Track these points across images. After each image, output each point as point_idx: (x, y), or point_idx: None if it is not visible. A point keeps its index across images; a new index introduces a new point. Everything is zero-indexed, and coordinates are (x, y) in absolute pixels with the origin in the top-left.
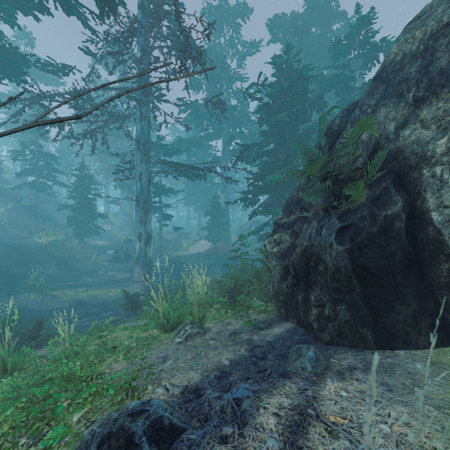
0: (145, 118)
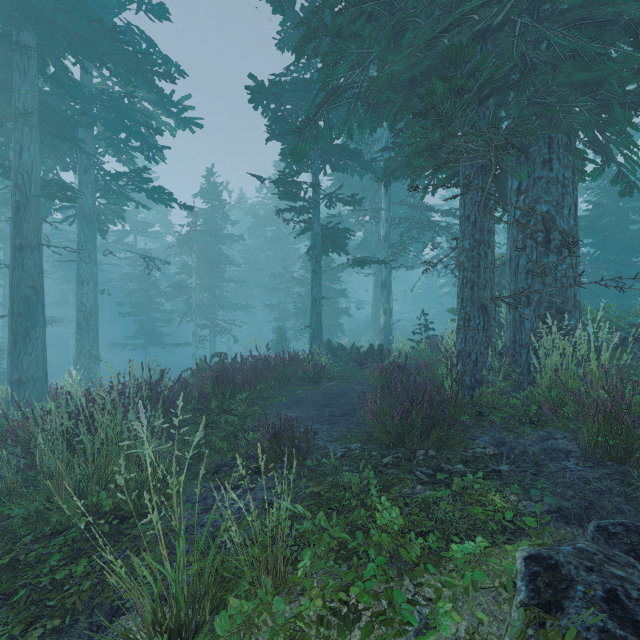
0: None
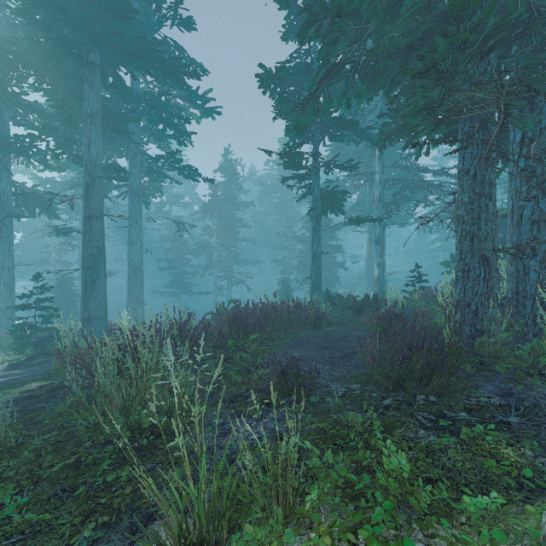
0: None
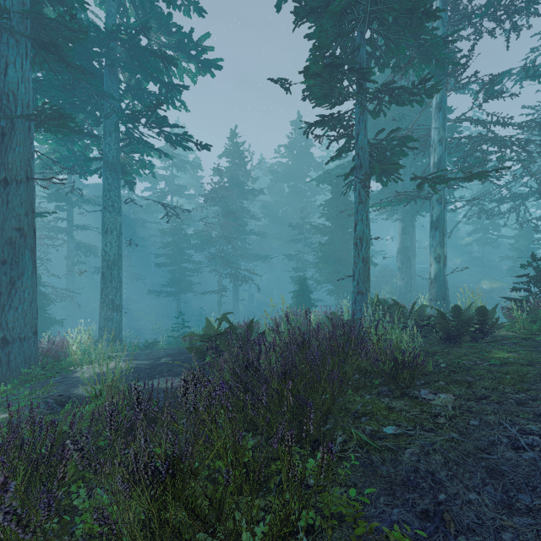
0: None
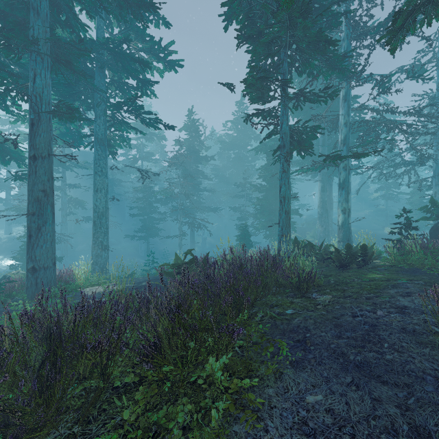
0: (435, 161)
